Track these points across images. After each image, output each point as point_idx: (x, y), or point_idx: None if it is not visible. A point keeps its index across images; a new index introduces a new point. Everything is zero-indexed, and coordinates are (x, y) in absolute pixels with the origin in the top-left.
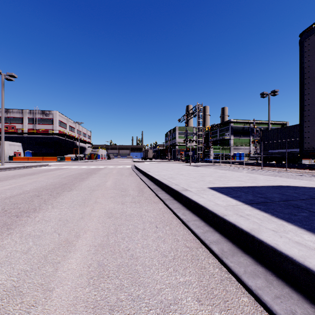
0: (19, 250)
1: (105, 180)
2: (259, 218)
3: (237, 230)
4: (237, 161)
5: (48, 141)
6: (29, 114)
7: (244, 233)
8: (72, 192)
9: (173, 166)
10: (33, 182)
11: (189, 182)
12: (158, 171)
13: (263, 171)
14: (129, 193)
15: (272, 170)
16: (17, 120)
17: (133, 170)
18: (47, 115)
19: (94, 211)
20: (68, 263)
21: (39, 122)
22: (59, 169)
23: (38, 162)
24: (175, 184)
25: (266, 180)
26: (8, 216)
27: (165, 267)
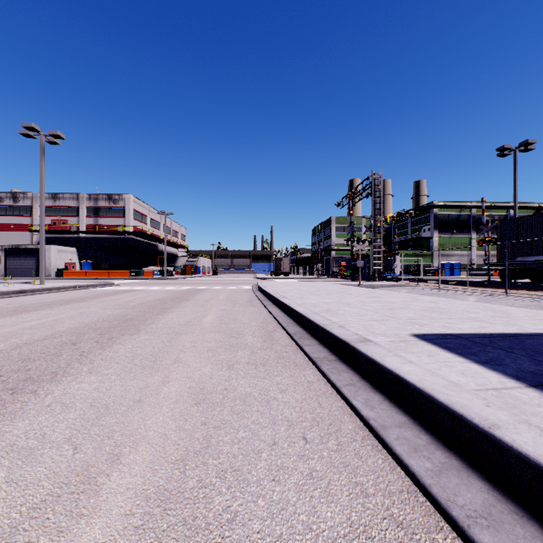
0: None
1: (202, 313)
2: None
3: None
4: (448, 278)
5: (117, 244)
6: (88, 202)
7: None
8: (138, 336)
9: (329, 286)
10: (78, 315)
11: (366, 322)
12: (300, 296)
13: (510, 297)
14: (244, 342)
15: (531, 295)
16: (70, 211)
17: (255, 294)
18: (116, 202)
19: (169, 384)
20: None
21: (104, 213)
22: (130, 290)
23: (101, 279)
24: (339, 326)
25: (535, 319)
26: None
27: None
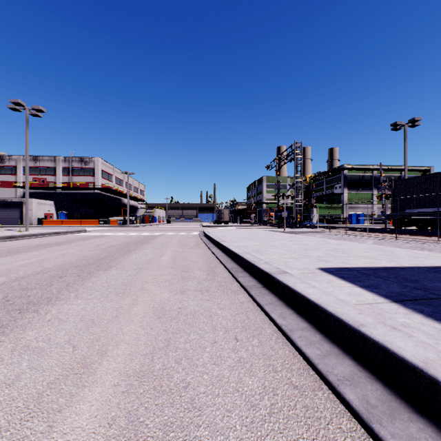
0: (2, 378)
1: (159, 253)
2: (430, 334)
3: (393, 359)
4: (354, 225)
5: (88, 198)
6: (63, 163)
7: (409, 368)
8: (110, 271)
9: (260, 232)
10: (60, 256)
11: (286, 259)
12: (237, 240)
13: (398, 241)
14: (193, 275)
15: (414, 239)
16: (48, 170)
17: (201, 239)
18: (87, 163)
19: (137, 305)
20: (74, 412)
21: (76, 173)
22: (99, 236)
23: (75, 226)
24: (264, 262)
25: (412, 256)
26: (7, 310)
27: (254, 437)
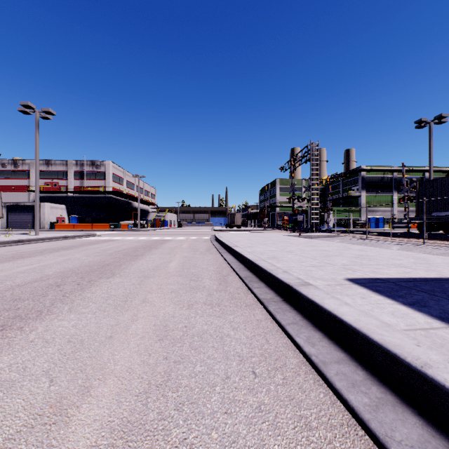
0: None
1: (168, 259)
2: None
3: None
4: (373, 230)
5: (99, 202)
6: (75, 167)
7: None
8: (113, 279)
9: (274, 237)
10: (64, 261)
11: (307, 267)
12: (250, 245)
13: (427, 246)
14: (202, 285)
15: (445, 245)
16: (60, 174)
17: (213, 243)
18: (98, 167)
19: (137, 321)
20: None
21: (88, 176)
22: (108, 240)
23: (86, 230)
24: (283, 271)
25: None
26: None
27: None
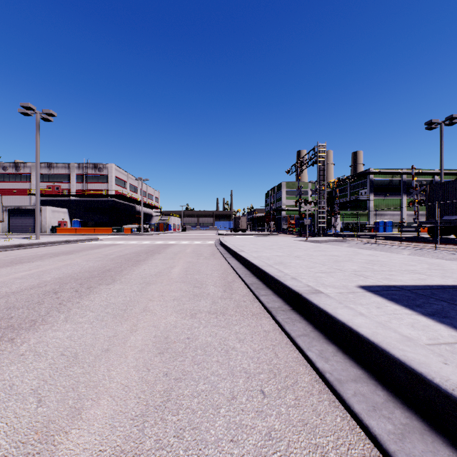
0: None
1: (171, 264)
2: None
3: None
4: (382, 234)
5: (102, 205)
6: (77, 170)
7: None
8: (113, 286)
9: (280, 241)
10: (63, 267)
11: (316, 274)
12: (256, 250)
13: (439, 251)
14: (206, 292)
15: None
16: (62, 178)
17: (217, 248)
18: (100, 170)
19: (136, 332)
20: None
21: (90, 180)
22: (111, 245)
23: (88, 234)
24: (291, 278)
25: None
26: None
27: None
